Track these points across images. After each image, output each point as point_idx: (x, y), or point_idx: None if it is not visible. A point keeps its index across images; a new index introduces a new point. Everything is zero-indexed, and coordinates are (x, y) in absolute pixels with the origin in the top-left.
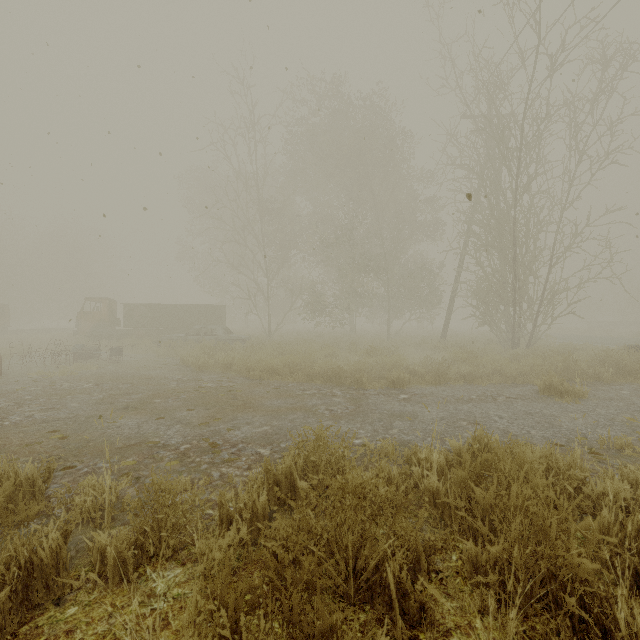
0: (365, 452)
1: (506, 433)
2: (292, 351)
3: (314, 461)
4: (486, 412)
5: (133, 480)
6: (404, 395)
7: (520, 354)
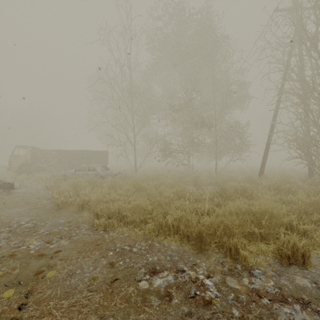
0: None
1: None
2: (147, 187)
3: None
4: None
5: None
6: None
7: None
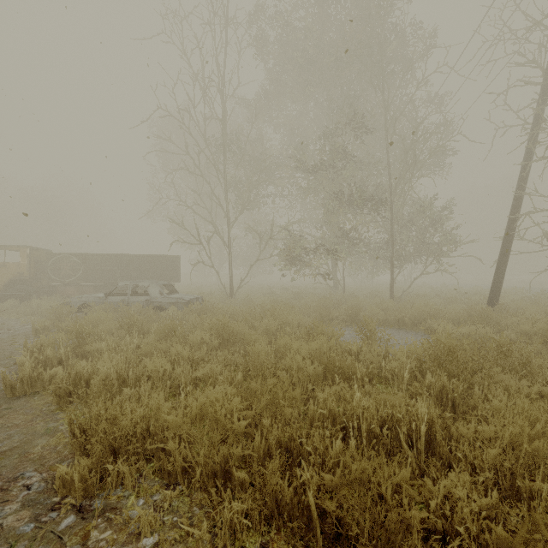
0: None
1: None
2: (247, 337)
3: None
4: None
5: None
6: None
7: None
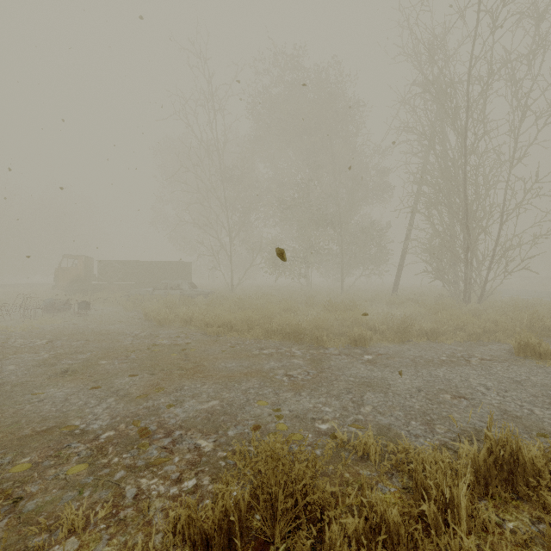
0: (336, 447)
1: (505, 413)
2: (251, 305)
3: (268, 490)
4: (466, 380)
5: (8, 505)
6: (368, 355)
7: (479, 309)
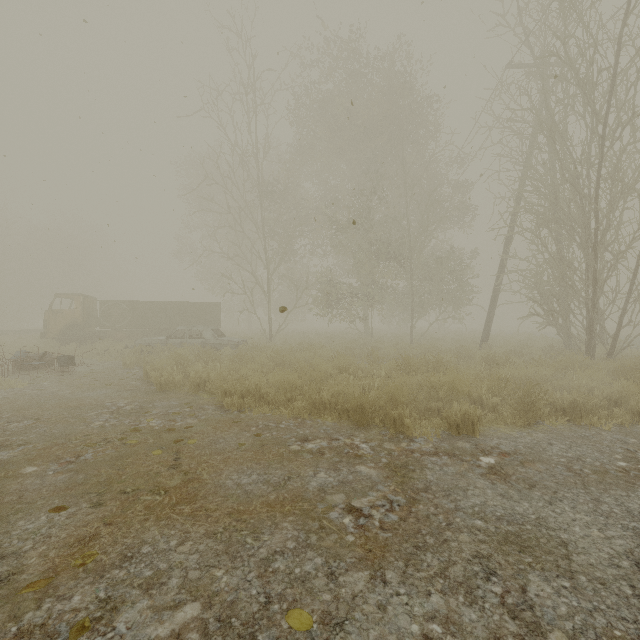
0: None
1: None
2: (293, 361)
3: None
4: None
5: None
6: (486, 457)
7: (628, 370)
